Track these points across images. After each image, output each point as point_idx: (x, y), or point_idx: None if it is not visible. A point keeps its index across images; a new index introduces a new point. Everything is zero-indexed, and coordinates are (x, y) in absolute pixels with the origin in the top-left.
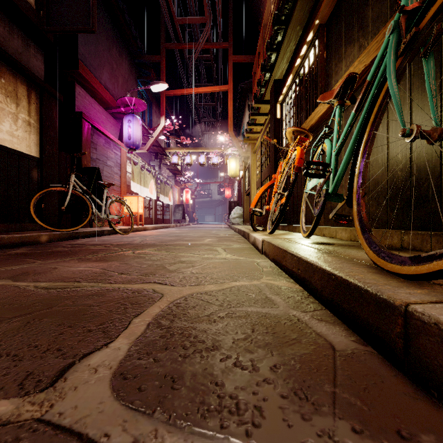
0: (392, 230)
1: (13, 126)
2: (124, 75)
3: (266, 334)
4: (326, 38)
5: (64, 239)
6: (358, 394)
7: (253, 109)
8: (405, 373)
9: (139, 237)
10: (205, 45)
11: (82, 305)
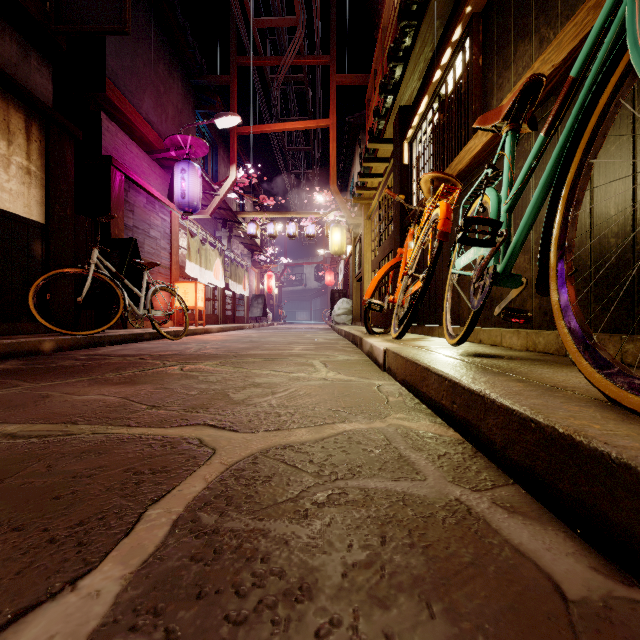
0: (604, 335)
1: (3, 174)
2: (177, 103)
3: (411, 550)
4: (482, 34)
5: (80, 347)
6: None
7: (367, 152)
8: None
9: (196, 343)
10: (295, 59)
11: (62, 474)
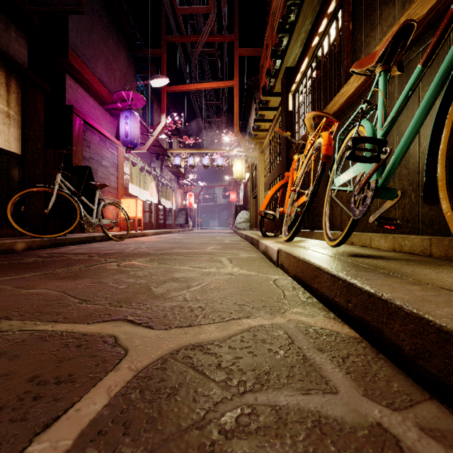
0: None
1: None
2: (122, 69)
3: None
4: (352, 6)
5: (46, 247)
6: None
7: (261, 103)
8: None
9: (134, 243)
10: (209, 37)
11: None
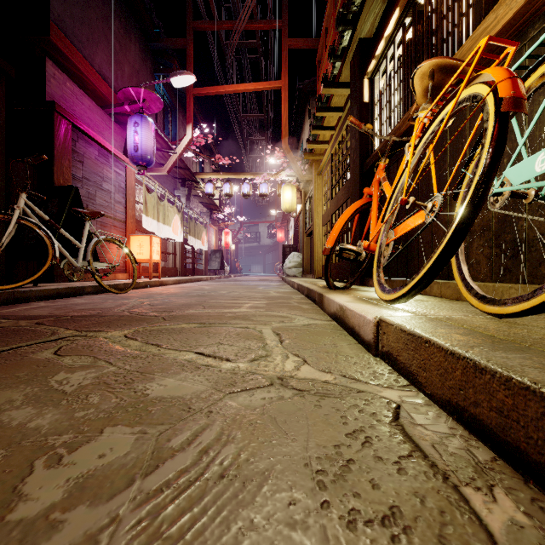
0: None
1: None
2: (134, 63)
3: None
4: None
5: None
6: None
7: (320, 101)
8: None
9: (138, 297)
10: (249, 24)
11: None
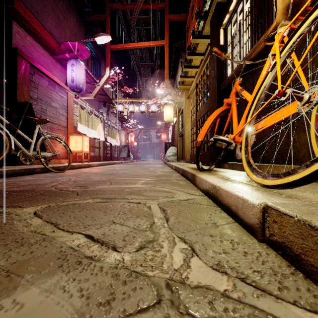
0: None
1: None
2: (72, 28)
3: None
4: None
5: None
6: None
7: (189, 49)
8: None
9: (69, 175)
10: (144, 5)
11: None
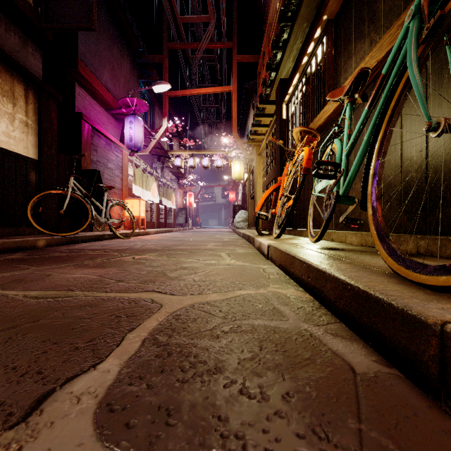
0: (407, 235)
1: (10, 126)
2: (126, 75)
3: (276, 353)
4: (334, 34)
5: (62, 244)
6: (388, 432)
7: (258, 109)
8: (441, 404)
9: (140, 241)
10: (208, 44)
11: (73, 317)
